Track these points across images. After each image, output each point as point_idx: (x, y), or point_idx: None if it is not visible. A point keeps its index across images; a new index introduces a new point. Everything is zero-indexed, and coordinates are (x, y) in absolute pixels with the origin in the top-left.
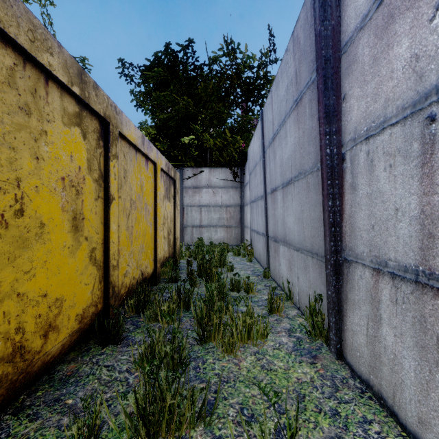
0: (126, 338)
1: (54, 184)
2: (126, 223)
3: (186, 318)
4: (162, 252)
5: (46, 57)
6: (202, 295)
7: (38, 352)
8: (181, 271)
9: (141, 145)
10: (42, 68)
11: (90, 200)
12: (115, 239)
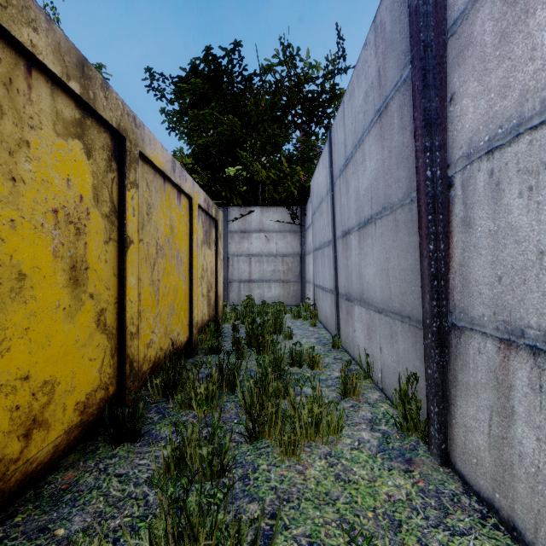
0: (148, 433)
1: (41, 218)
2: (150, 276)
3: (231, 404)
4: (200, 314)
5: (26, 33)
6: (251, 371)
7: (15, 460)
8: (225, 339)
9: (171, 172)
10: (21, 48)
11: (97, 243)
12: (134, 296)
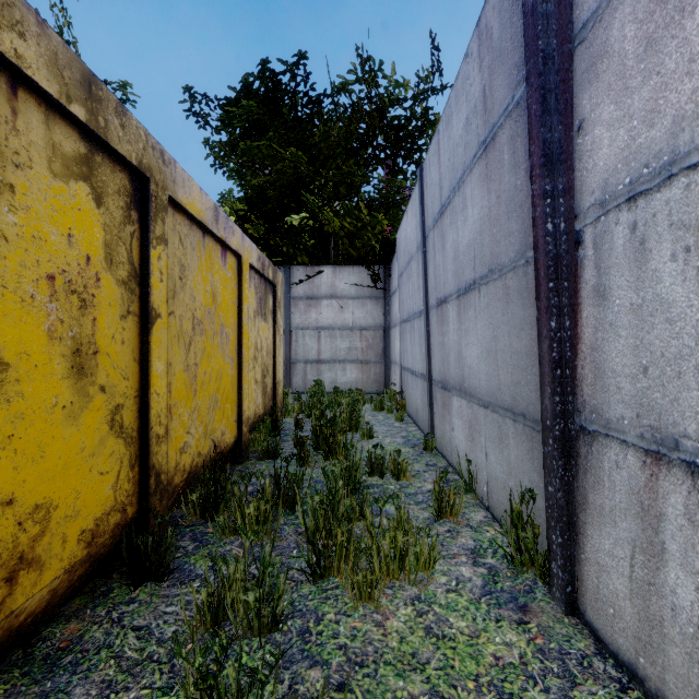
0: (179, 568)
1: (31, 287)
2: (184, 360)
3: (290, 527)
4: (253, 407)
5: (8, 39)
6: (318, 482)
7: None
8: (285, 439)
9: (213, 223)
10: (2, 60)
11: (110, 318)
12: (162, 387)
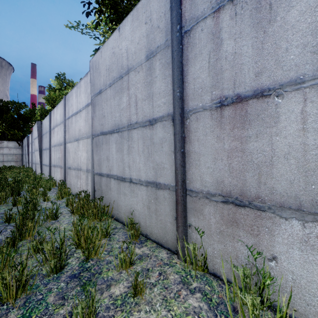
0: None
1: None
2: None
3: None
4: None
5: None
6: None
7: None
8: None
9: None
10: None
11: None
12: None
